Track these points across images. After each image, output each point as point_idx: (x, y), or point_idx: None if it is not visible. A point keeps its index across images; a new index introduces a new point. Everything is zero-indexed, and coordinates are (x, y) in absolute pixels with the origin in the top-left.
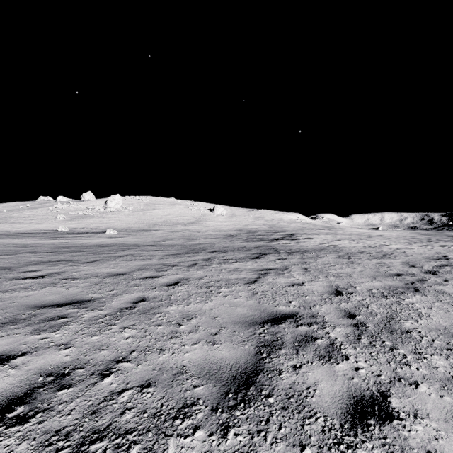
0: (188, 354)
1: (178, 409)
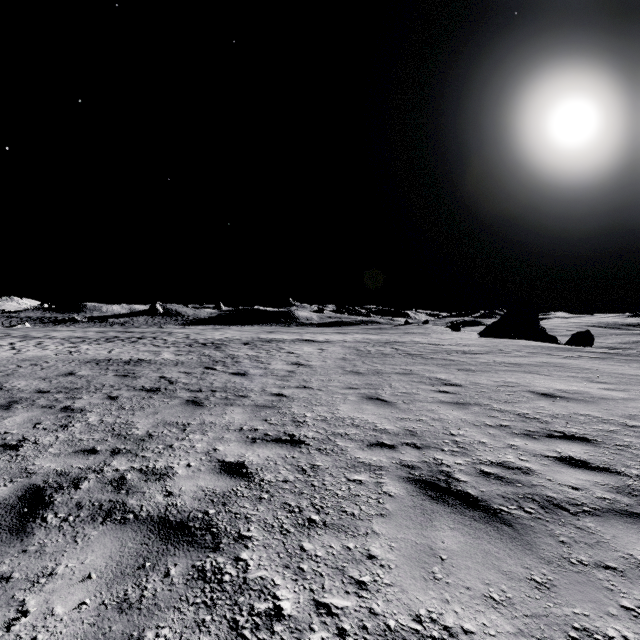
0: (7, 363)
1: (29, 363)
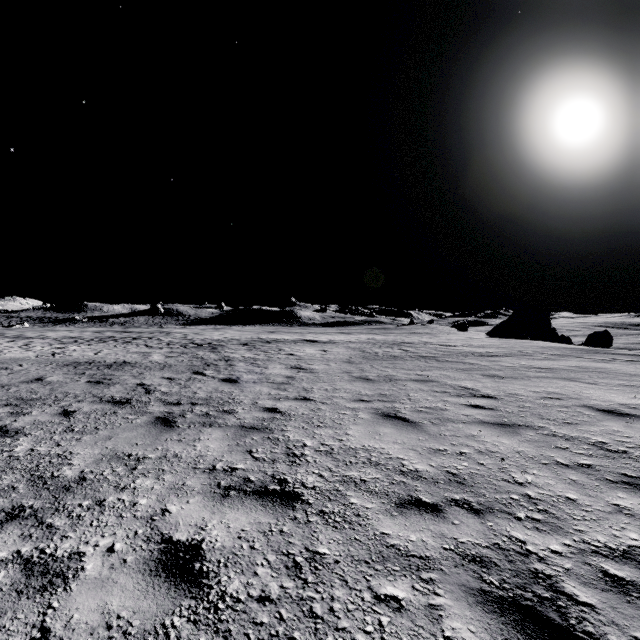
0: None
1: None
